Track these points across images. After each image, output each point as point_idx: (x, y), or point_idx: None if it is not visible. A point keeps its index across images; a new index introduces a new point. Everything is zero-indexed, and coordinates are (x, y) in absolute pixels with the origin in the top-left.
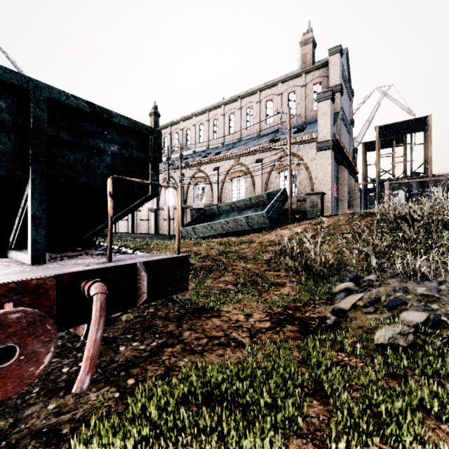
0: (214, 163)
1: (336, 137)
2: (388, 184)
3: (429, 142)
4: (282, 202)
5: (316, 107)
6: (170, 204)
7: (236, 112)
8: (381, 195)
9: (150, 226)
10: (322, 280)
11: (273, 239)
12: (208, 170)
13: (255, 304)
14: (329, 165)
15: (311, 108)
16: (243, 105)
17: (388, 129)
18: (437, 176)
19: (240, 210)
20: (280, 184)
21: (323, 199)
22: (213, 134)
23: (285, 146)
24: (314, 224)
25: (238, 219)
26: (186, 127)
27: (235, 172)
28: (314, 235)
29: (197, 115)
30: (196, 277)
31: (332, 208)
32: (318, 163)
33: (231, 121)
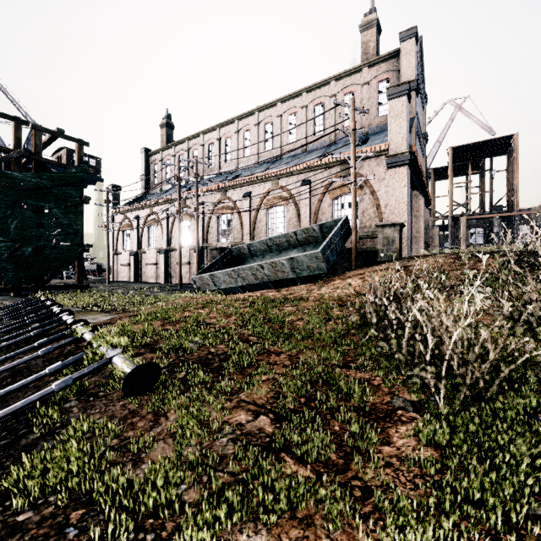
0: (244, 186)
1: (413, 149)
2: (465, 220)
3: (516, 167)
4: (343, 237)
5: (382, 113)
6: (185, 243)
7: (275, 121)
8: (454, 234)
9: (159, 272)
10: (482, 401)
11: (337, 295)
12: (236, 196)
13: (340, 523)
14: (404, 188)
15: (376, 114)
16: (283, 111)
17: (463, 151)
18: (524, 210)
19: (281, 249)
20: (336, 215)
21: (401, 233)
22: (244, 150)
23: (348, 155)
24: (398, 269)
25: (277, 262)
26: (209, 141)
27: (273, 199)
28: (417, 289)
29: (222, 125)
30: (188, 389)
31: (409, 248)
32: (389, 184)
33: (268, 133)
